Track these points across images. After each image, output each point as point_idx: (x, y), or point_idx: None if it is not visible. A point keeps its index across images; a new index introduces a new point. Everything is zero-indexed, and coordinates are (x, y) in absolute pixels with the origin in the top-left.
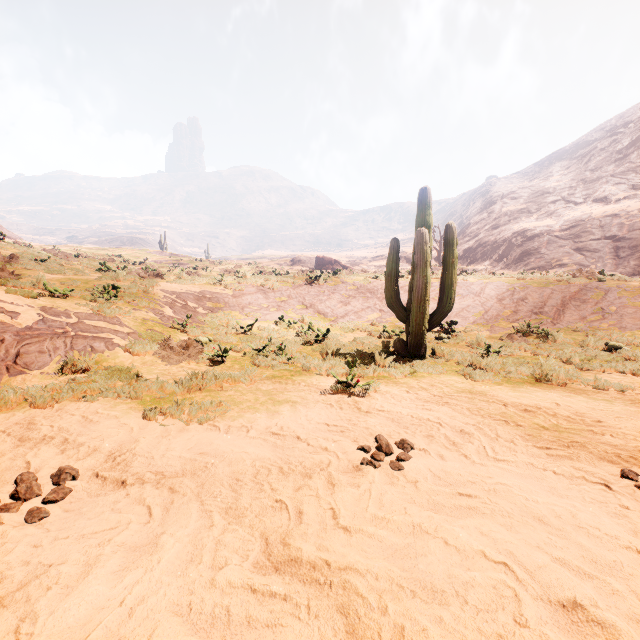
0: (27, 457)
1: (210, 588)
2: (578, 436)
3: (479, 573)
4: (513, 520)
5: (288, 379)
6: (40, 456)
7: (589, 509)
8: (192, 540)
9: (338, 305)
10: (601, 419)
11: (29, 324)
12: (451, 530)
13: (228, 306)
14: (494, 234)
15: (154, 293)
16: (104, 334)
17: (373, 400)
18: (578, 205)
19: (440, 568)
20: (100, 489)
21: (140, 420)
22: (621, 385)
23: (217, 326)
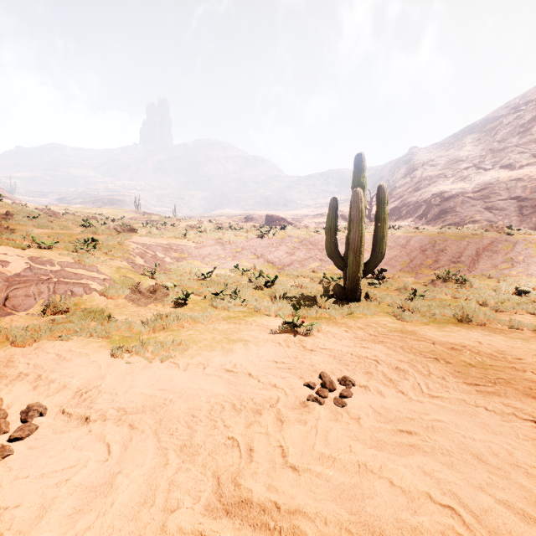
0: (1, 394)
1: (160, 534)
2: (502, 373)
3: (426, 518)
4: (453, 458)
5: (241, 320)
6: (13, 393)
7: (524, 447)
8: (147, 480)
9: (285, 255)
10: (520, 356)
11: (17, 271)
12: (395, 470)
13: (191, 256)
14: (416, 195)
15: (128, 245)
16: (83, 280)
17: (316, 339)
18: (487, 171)
19: (387, 511)
20: (65, 425)
21: (108, 358)
22: (534, 325)
23: (181, 273)
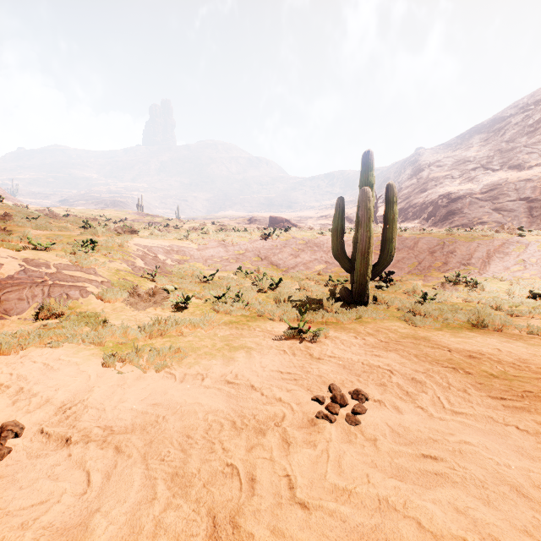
0: None
1: None
2: (528, 384)
3: None
4: (489, 492)
5: (244, 325)
6: None
7: None
8: (129, 520)
9: (289, 257)
10: None
11: (11, 274)
12: (423, 507)
13: (193, 258)
14: (422, 197)
15: (128, 247)
16: (79, 283)
17: (324, 346)
18: (495, 171)
19: None
20: (42, 448)
21: (99, 367)
22: None
23: (183, 276)
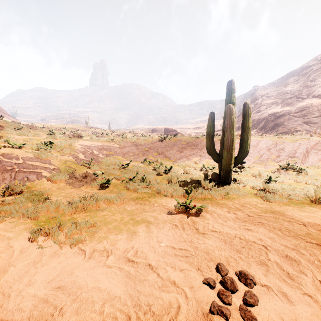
0: None
1: None
2: None
3: None
4: None
5: (146, 200)
6: None
7: None
8: None
9: (176, 152)
10: None
11: None
12: None
13: (116, 153)
14: (258, 115)
15: (74, 146)
16: (37, 170)
17: (206, 220)
18: (304, 99)
19: None
20: None
21: (26, 242)
22: None
23: (109, 164)
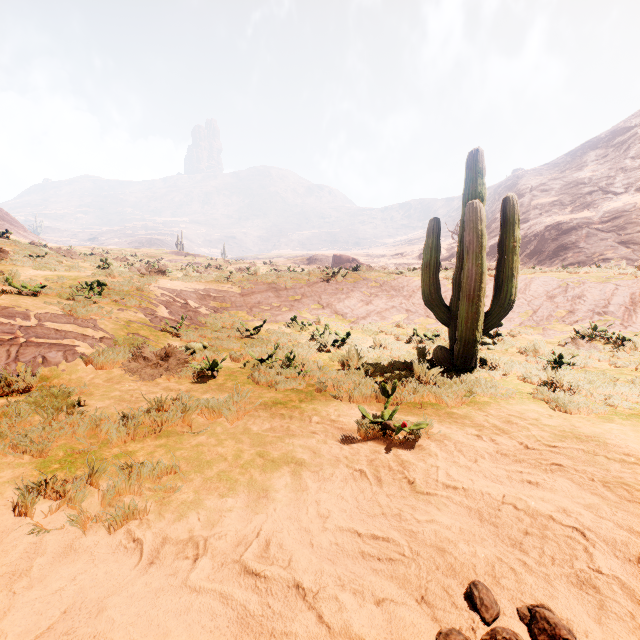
0: None
1: None
2: None
3: None
4: None
5: (294, 408)
6: None
7: None
8: None
9: (358, 304)
10: None
11: None
12: None
13: (235, 305)
14: (524, 228)
15: (149, 291)
16: (67, 340)
17: (430, 459)
18: (618, 195)
19: None
20: None
21: (6, 515)
22: None
23: (219, 328)
